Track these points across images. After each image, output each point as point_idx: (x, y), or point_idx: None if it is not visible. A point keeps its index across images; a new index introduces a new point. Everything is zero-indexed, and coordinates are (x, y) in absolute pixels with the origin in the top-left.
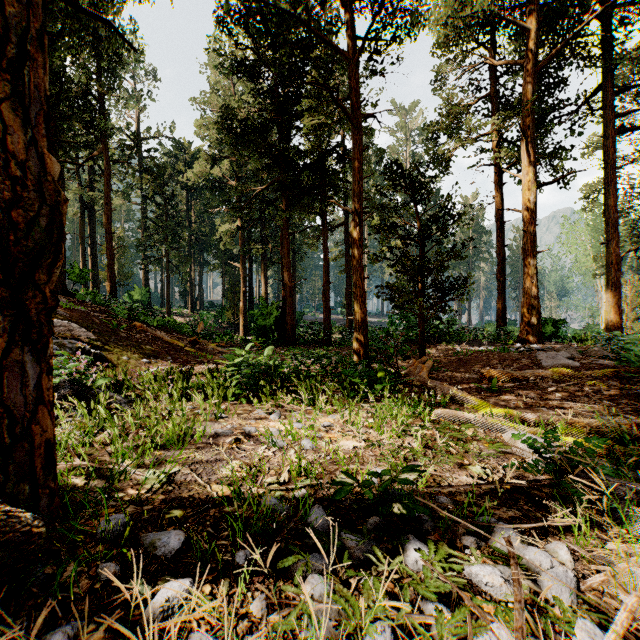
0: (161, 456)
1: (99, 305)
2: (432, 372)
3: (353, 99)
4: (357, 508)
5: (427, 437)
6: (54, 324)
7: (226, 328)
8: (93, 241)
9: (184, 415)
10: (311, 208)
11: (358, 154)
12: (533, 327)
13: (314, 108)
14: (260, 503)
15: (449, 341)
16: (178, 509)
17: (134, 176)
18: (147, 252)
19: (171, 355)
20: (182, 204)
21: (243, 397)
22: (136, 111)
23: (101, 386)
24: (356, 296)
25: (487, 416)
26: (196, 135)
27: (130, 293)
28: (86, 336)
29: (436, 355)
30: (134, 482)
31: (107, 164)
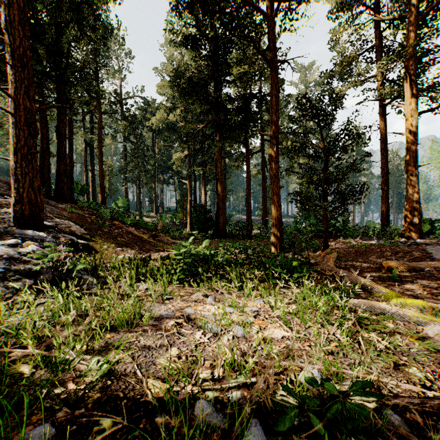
0: (110, 339)
1: (92, 210)
2: (335, 261)
3: (271, 48)
4: (297, 425)
5: (351, 329)
6: (58, 223)
7: (178, 225)
8: (92, 168)
9: (134, 299)
10: (237, 138)
11: (275, 91)
12: (414, 225)
13: (240, 60)
14: (193, 409)
15: (344, 236)
16: (109, 416)
17: (117, 122)
18: (126, 174)
19: (138, 245)
20: (150, 142)
21: (186, 280)
22: (120, 81)
23: (81, 269)
24: (273, 201)
25: (399, 306)
26: (158, 93)
27: (116, 202)
28: (79, 231)
29: (335, 247)
30: (77, 373)
31: (99, 115)
